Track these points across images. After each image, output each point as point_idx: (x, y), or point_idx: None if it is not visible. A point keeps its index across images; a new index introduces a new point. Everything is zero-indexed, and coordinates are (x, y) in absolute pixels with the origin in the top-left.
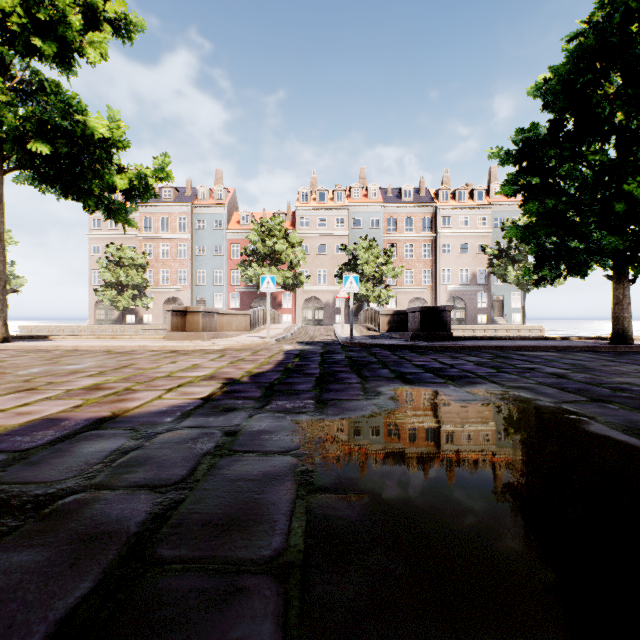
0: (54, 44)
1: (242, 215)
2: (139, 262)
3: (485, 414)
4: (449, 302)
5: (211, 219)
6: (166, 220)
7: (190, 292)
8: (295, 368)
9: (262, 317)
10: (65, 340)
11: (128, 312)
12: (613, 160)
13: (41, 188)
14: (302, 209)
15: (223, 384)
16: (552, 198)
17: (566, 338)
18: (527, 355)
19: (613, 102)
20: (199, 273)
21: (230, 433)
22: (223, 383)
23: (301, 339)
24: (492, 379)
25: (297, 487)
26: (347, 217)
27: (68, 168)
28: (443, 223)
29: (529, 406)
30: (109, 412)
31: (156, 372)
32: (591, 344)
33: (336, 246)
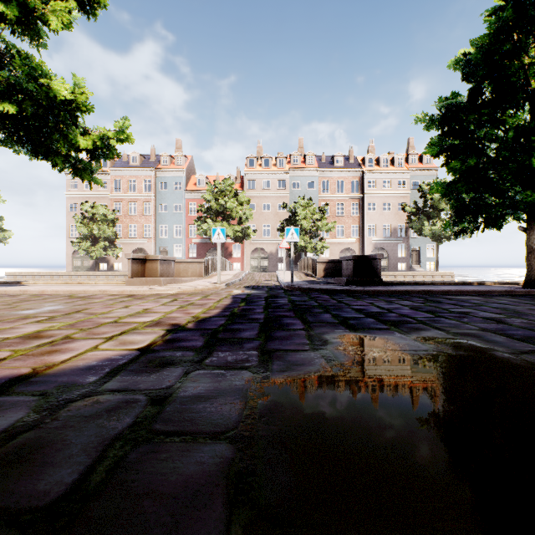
0: (16, 9)
1: (198, 178)
2: (110, 218)
3: (446, 369)
4: (374, 252)
5: (172, 181)
6: (134, 182)
7: (154, 243)
8: (241, 313)
9: (215, 265)
10: (35, 285)
11: (101, 261)
12: (529, 122)
13: (15, 149)
14: (249, 173)
15: (167, 331)
16: (474, 157)
17: (482, 283)
18: (454, 299)
19: (530, 70)
20: (162, 227)
21: (157, 400)
22: (167, 330)
23: (248, 284)
24: (434, 325)
25: (230, 512)
26: (288, 180)
27: (35, 129)
28: (369, 185)
29: (488, 358)
30: (30, 368)
31: (105, 317)
32: (507, 289)
33: (278, 205)
